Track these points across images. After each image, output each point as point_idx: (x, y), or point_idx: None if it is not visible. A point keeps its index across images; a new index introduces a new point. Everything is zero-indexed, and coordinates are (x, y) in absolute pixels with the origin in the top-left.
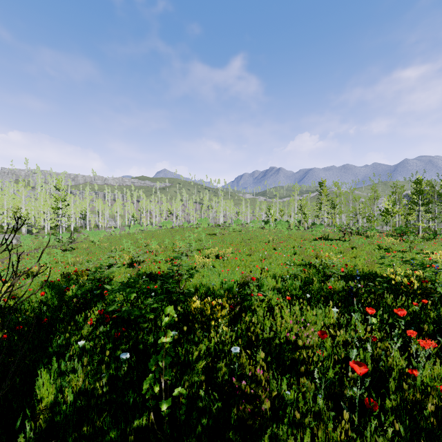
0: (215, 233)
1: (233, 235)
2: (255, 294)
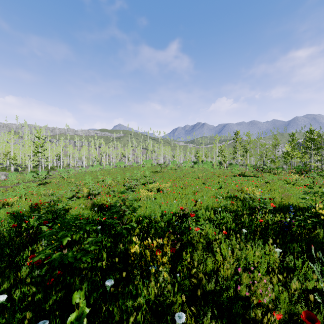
0: (156, 171)
1: (171, 173)
2: (194, 228)
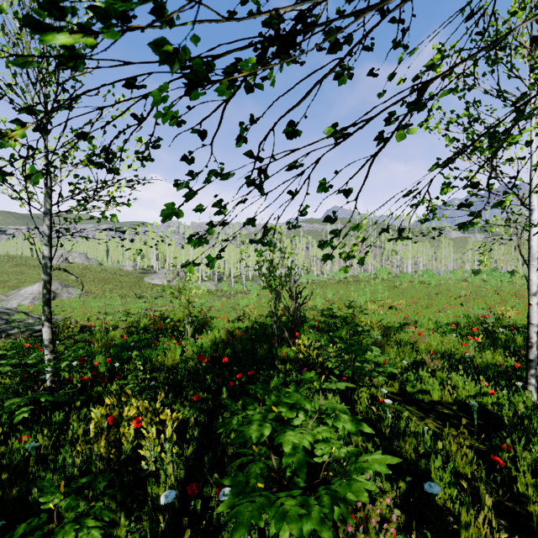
0: (395, 286)
1: (418, 289)
2: (407, 327)
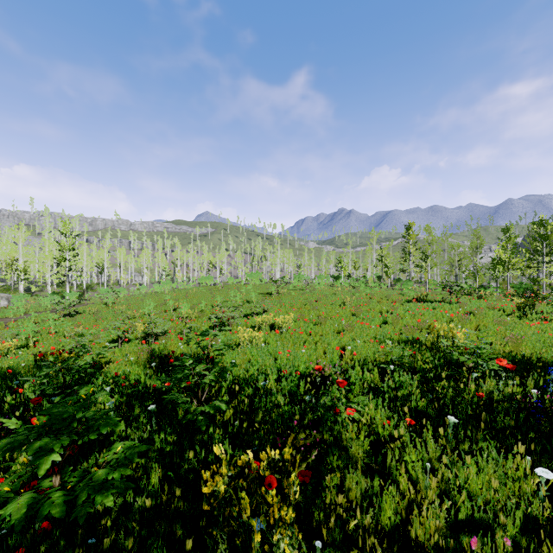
0: (269, 292)
1: (294, 295)
2: (344, 412)
